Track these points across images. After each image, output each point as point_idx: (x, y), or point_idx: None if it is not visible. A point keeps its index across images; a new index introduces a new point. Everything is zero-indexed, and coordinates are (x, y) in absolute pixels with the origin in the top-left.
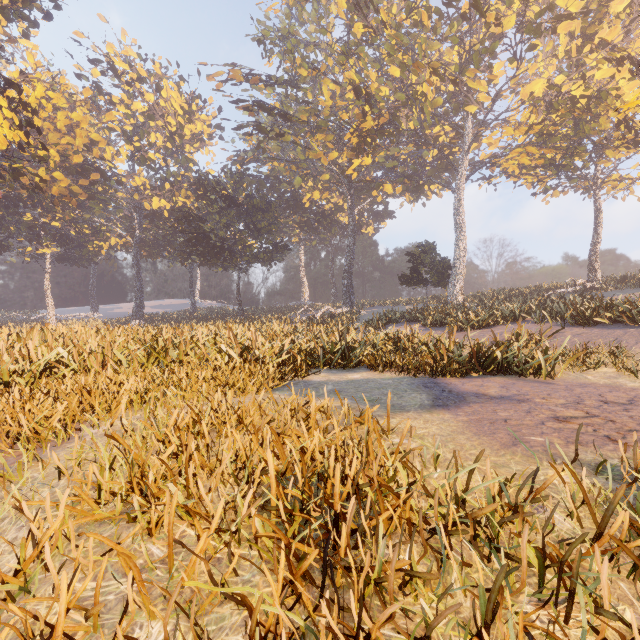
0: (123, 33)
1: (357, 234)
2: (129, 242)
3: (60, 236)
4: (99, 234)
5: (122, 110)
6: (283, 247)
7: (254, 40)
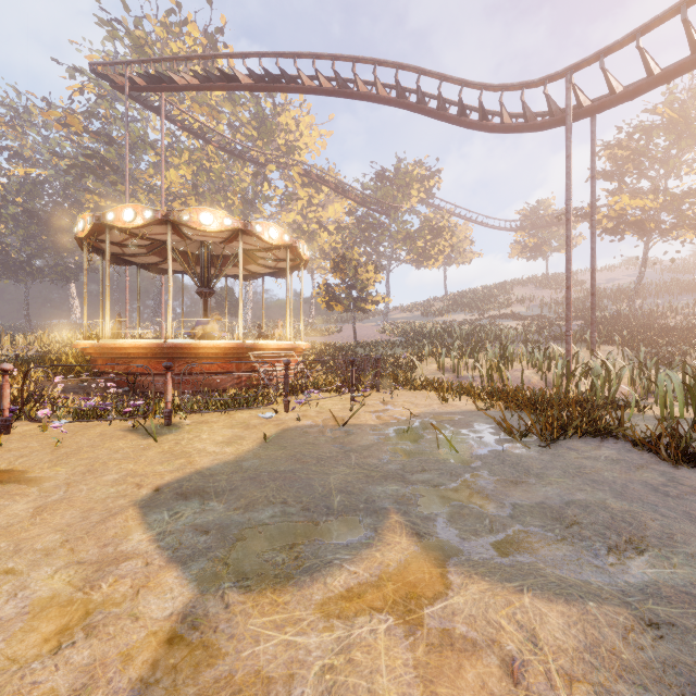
0: None
1: None
2: None
3: None
4: None
5: None
6: (91, 269)
7: (55, 59)
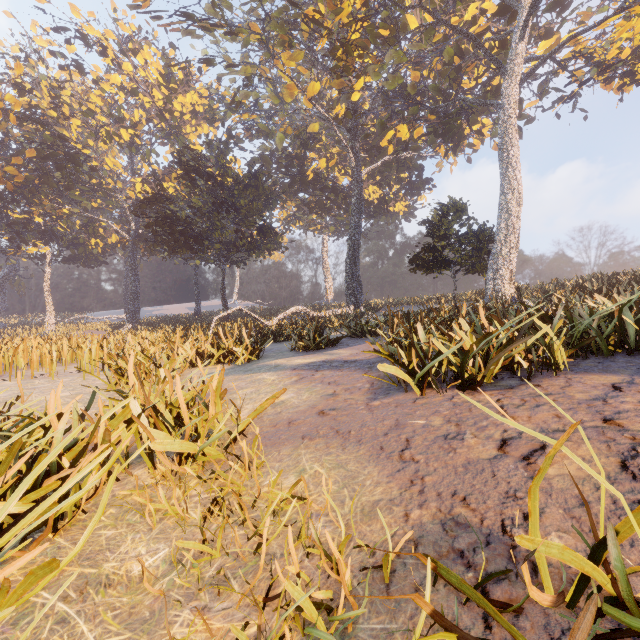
0: (113, 6)
1: (385, 213)
2: (125, 238)
3: (43, 233)
4: (88, 230)
5: (107, 89)
6: (269, 230)
7: None
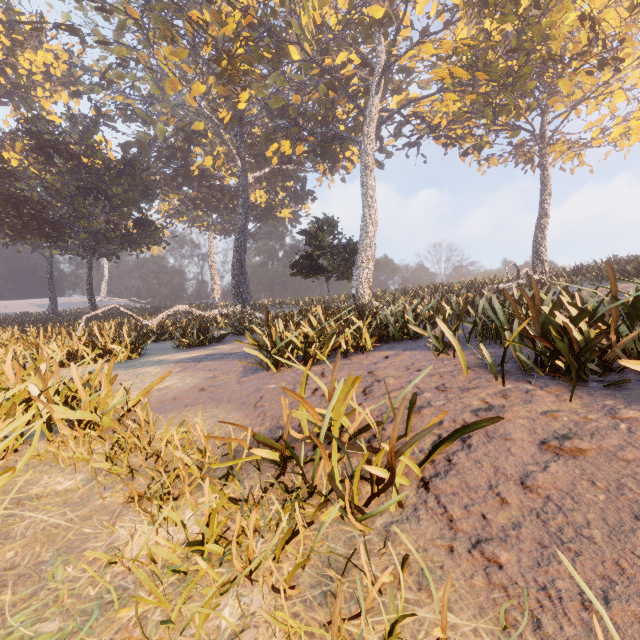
0: None
1: (272, 218)
2: None
3: None
4: None
5: None
6: (148, 224)
7: None
